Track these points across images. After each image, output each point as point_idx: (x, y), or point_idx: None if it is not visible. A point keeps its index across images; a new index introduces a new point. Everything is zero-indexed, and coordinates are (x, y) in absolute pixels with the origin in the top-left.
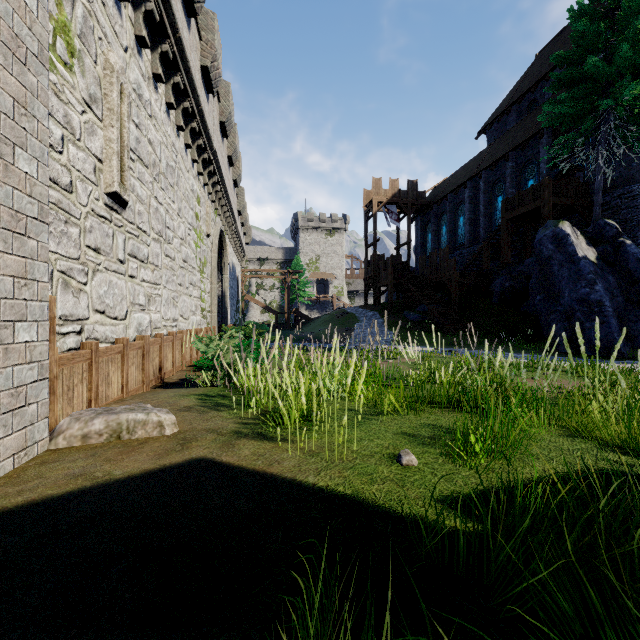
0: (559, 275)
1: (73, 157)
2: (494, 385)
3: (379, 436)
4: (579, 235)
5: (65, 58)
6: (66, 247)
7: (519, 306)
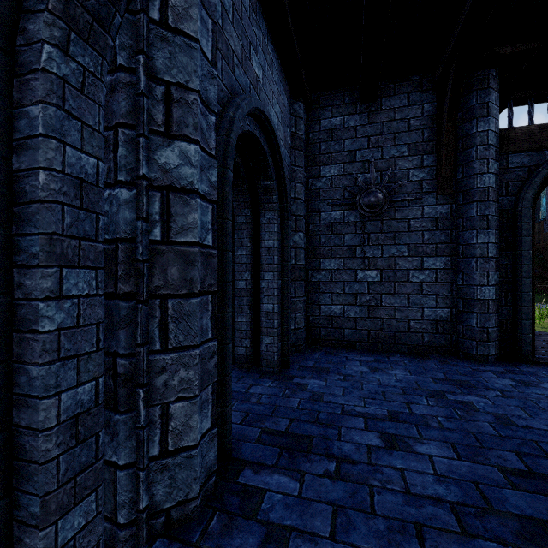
0: None
1: None
2: None
3: None
4: None
5: None
6: None
7: None
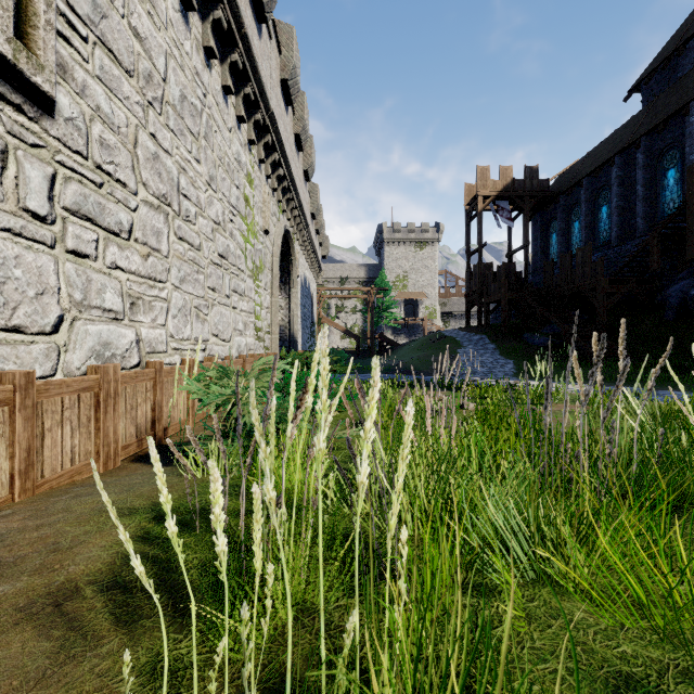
0: None
1: None
2: None
3: None
4: None
5: None
6: None
7: None
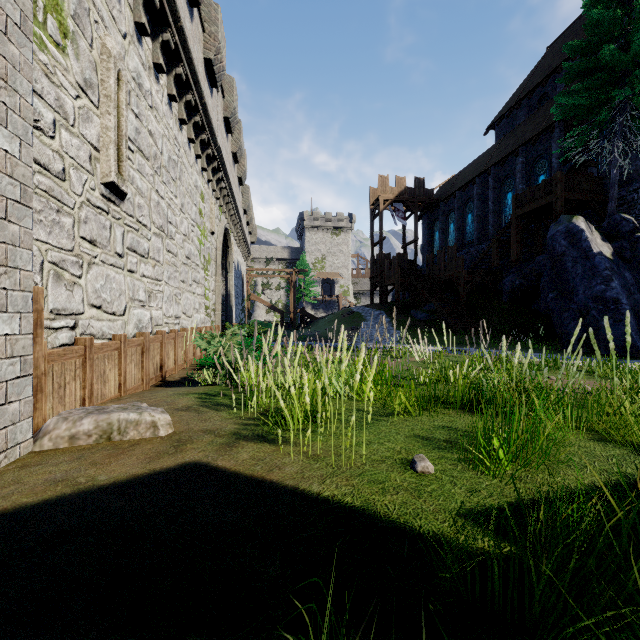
0: (573, 272)
1: (66, 143)
2: (513, 384)
3: (390, 439)
4: (594, 230)
5: (57, 38)
6: (58, 237)
7: (530, 305)
